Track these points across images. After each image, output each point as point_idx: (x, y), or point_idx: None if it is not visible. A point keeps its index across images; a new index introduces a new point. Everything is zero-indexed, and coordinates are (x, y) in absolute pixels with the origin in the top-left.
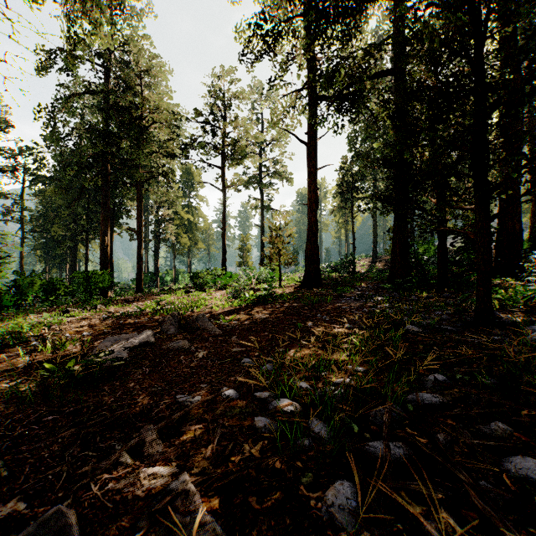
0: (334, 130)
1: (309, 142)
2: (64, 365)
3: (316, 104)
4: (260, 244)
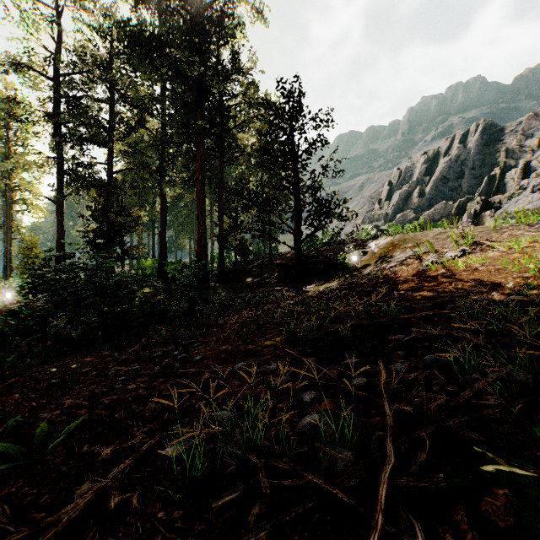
0: (75, 200)
1: (58, 201)
2: None
3: (63, 177)
4: (5, 252)
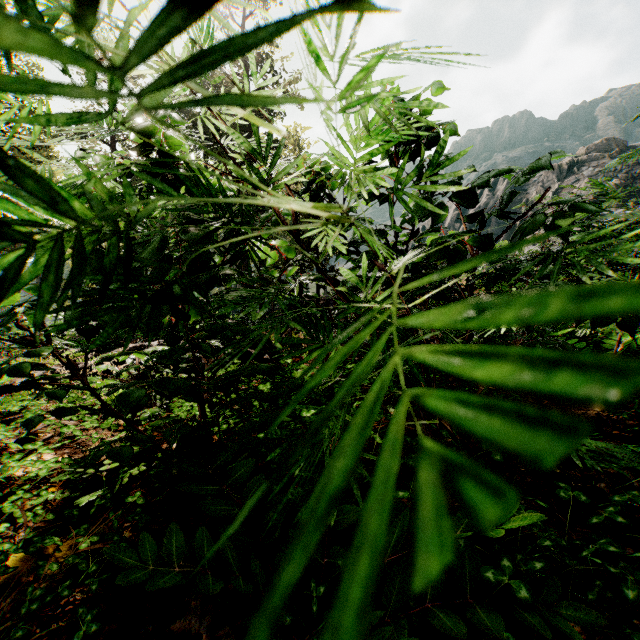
0: None
1: None
2: None
3: None
4: None
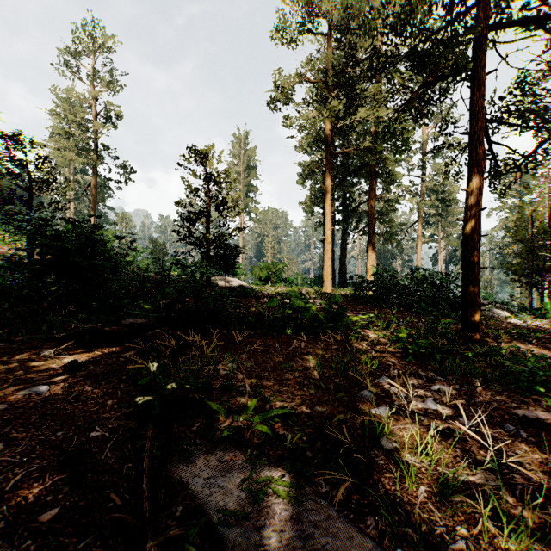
0: None
1: None
2: (299, 446)
3: None
4: None
